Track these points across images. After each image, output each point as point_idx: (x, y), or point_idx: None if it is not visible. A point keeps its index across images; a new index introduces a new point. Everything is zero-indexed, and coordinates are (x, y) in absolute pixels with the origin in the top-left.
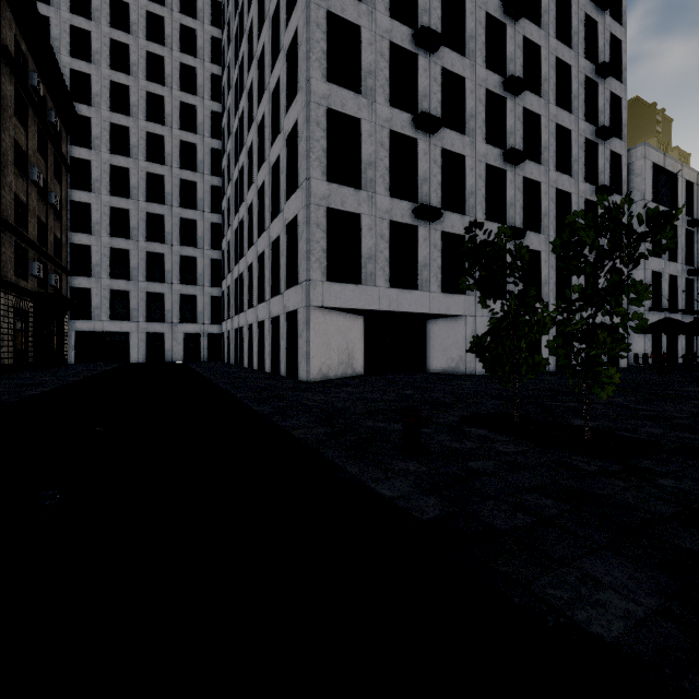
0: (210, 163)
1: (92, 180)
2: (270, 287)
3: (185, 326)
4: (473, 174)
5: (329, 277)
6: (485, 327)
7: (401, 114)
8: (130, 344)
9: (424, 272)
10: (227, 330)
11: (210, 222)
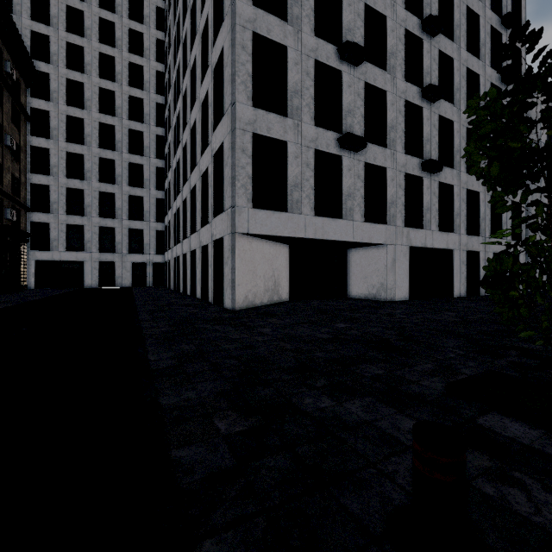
0: (155, 115)
1: (50, 128)
2: (200, 218)
3: (133, 256)
4: (393, 109)
5: (255, 204)
6: (404, 255)
7: (326, 45)
8: (84, 272)
9: (348, 201)
10: (168, 259)
11: (155, 166)
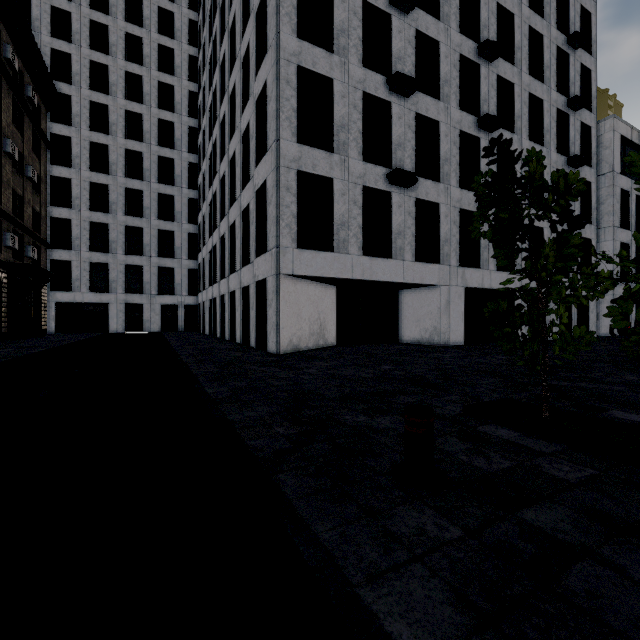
0: (187, 140)
1: (72, 156)
2: (240, 257)
3: (162, 297)
4: (447, 140)
5: (299, 244)
6: (459, 297)
7: (374, 75)
8: (109, 315)
9: (398, 240)
10: (203, 301)
11: (187, 197)
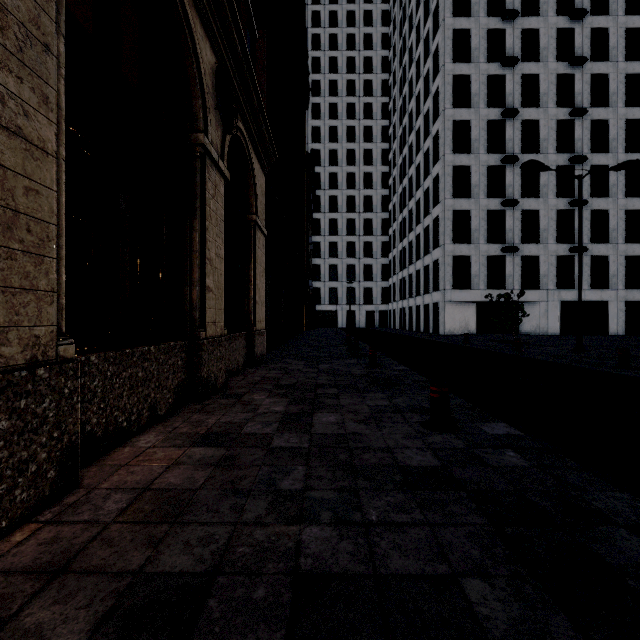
0: (380, 205)
1: (321, 229)
2: (423, 289)
3: (366, 306)
4: (546, 218)
5: (454, 287)
6: (555, 307)
7: (494, 200)
8: (338, 317)
9: (509, 279)
10: (393, 309)
11: (380, 241)
